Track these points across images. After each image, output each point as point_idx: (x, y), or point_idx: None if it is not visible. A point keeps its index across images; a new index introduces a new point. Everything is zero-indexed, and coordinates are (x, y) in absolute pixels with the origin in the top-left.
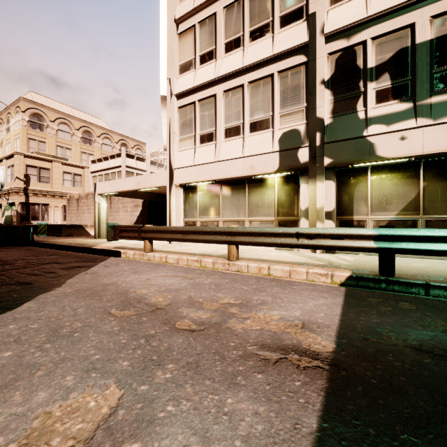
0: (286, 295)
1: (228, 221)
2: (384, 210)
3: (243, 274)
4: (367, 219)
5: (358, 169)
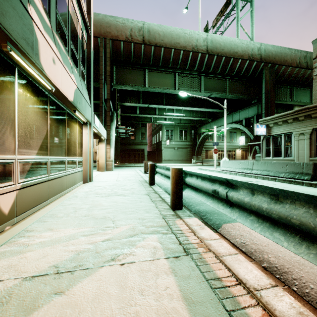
0: None
1: None
2: (29, 146)
3: None
4: (15, 160)
5: (5, 60)
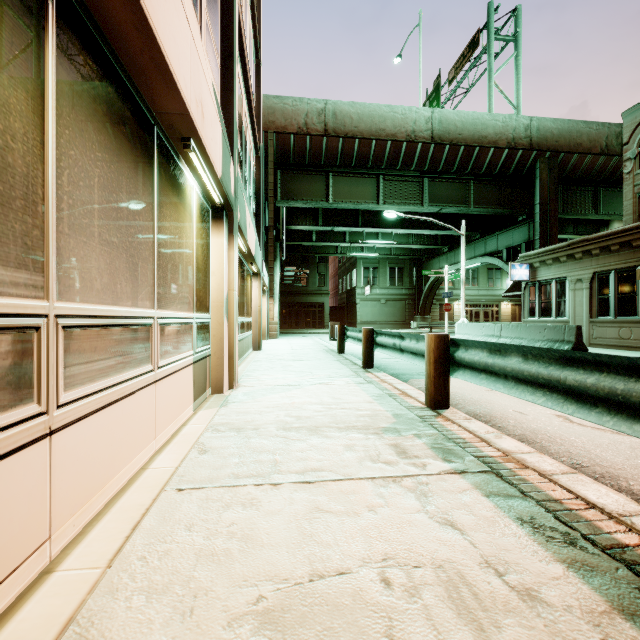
0: (473, 385)
1: (100, 327)
2: None
3: (465, 403)
4: None
5: None
